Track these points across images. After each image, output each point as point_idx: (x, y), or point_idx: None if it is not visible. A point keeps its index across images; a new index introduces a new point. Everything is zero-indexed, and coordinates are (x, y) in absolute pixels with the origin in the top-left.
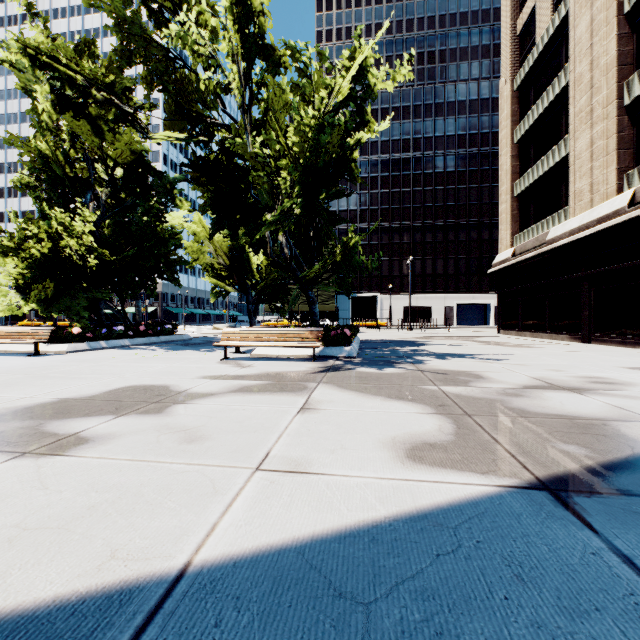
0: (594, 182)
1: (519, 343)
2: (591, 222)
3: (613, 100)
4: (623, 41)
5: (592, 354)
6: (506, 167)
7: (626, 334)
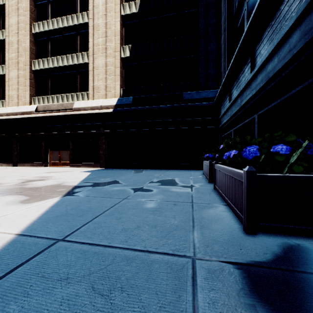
0: (20, 95)
1: None
2: (19, 112)
3: (28, 65)
4: (32, 43)
5: (26, 170)
6: None
7: (34, 161)
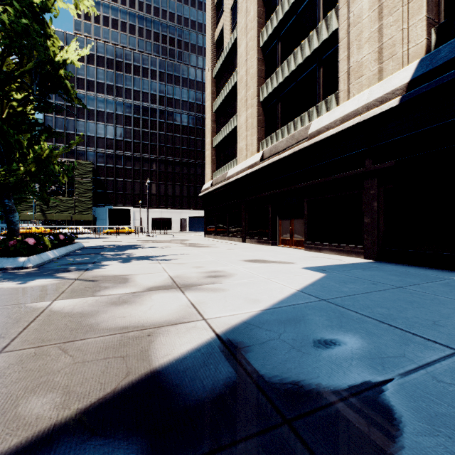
0: (248, 144)
1: (208, 244)
2: (246, 168)
3: (255, 96)
4: (260, 63)
5: (238, 251)
6: (209, 127)
7: (261, 237)
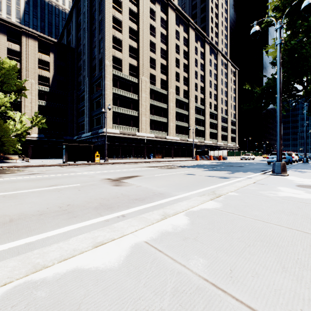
0: None
1: None
2: None
3: None
4: None
5: None
6: None
7: None
